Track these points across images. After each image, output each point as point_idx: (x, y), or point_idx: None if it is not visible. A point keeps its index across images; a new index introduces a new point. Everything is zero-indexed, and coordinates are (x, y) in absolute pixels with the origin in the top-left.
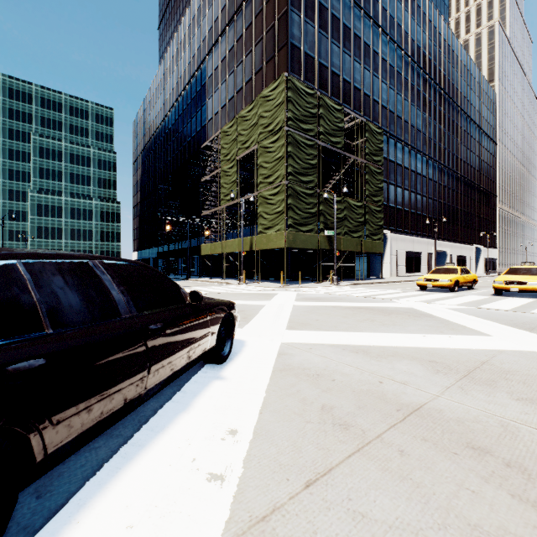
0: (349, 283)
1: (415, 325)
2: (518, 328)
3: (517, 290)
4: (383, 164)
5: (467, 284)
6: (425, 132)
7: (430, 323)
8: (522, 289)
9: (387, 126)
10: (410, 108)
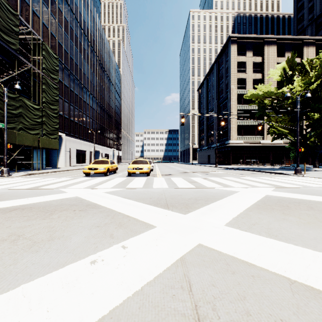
0: (24, 173)
1: (81, 229)
2: (161, 206)
3: (139, 173)
4: (60, 85)
5: (114, 170)
6: (88, 77)
7: (98, 219)
8: (141, 172)
9: (63, 59)
10: (79, 56)
